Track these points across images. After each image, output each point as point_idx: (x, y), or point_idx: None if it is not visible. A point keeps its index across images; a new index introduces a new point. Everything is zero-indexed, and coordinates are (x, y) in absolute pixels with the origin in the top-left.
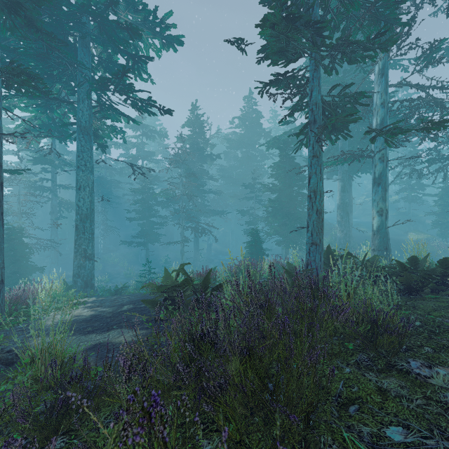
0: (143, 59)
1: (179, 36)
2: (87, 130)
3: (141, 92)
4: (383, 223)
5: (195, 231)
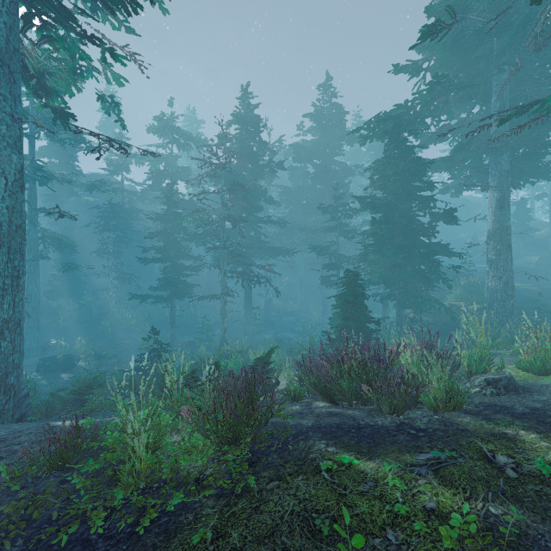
0: None
1: None
2: (1, 55)
3: None
4: None
5: (243, 279)
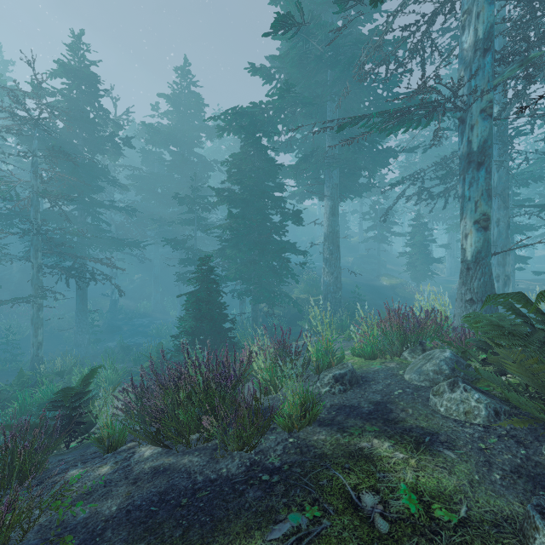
0: None
1: None
2: None
3: None
4: (489, 245)
5: (68, 276)
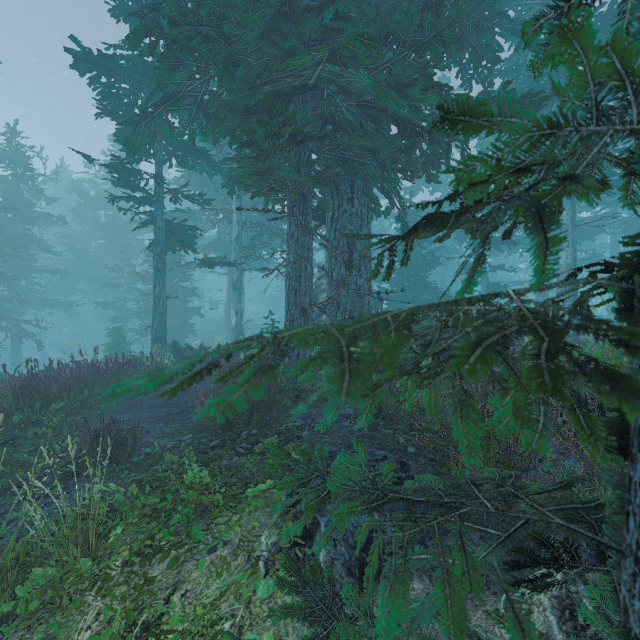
0: None
1: None
2: None
3: None
4: (239, 321)
5: (16, 333)
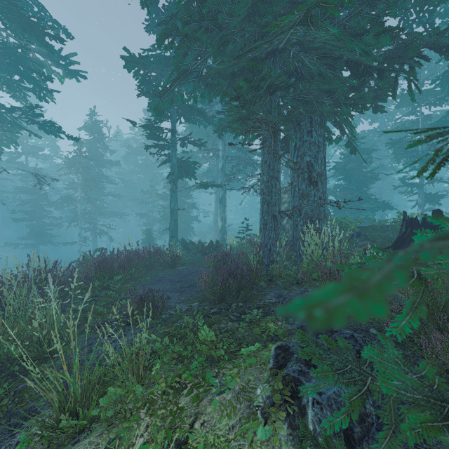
0: (50, 91)
1: (83, 71)
2: None
3: (54, 128)
4: (223, 225)
5: (95, 232)
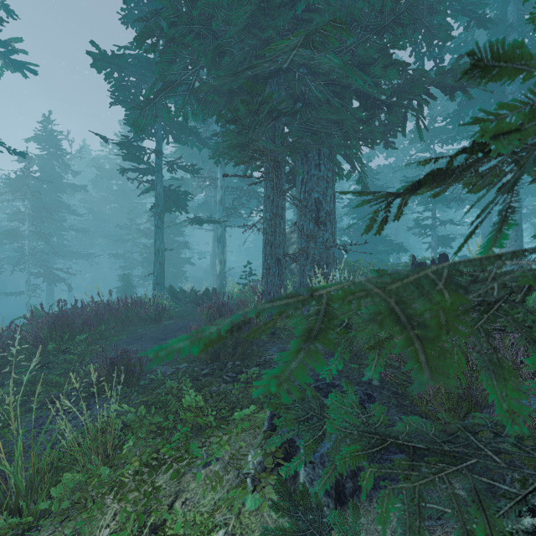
0: None
1: (32, 64)
2: None
3: None
4: (222, 269)
5: (50, 278)
